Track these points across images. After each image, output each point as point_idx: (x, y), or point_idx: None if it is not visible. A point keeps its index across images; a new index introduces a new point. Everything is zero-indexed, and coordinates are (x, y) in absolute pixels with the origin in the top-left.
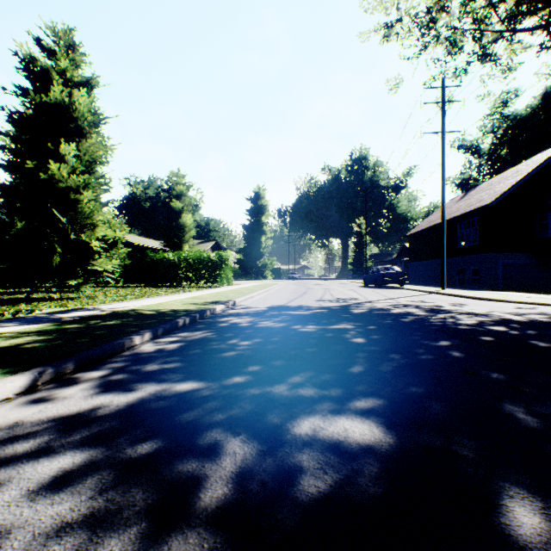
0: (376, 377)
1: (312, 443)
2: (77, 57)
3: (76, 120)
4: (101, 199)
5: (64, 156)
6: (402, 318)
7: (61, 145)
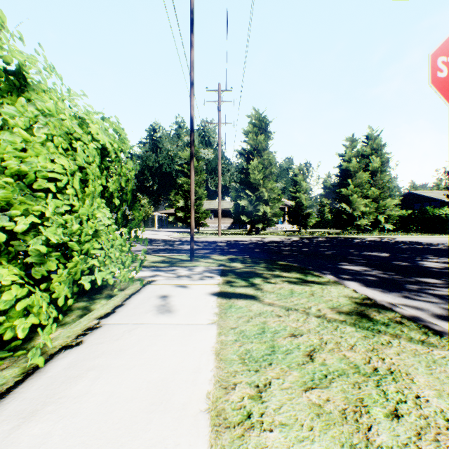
0: (325, 242)
1: (303, 241)
2: (354, 143)
3: (351, 169)
4: (366, 194)
5: (349, 183)
6: (405, 244)
7: (348, 179)
